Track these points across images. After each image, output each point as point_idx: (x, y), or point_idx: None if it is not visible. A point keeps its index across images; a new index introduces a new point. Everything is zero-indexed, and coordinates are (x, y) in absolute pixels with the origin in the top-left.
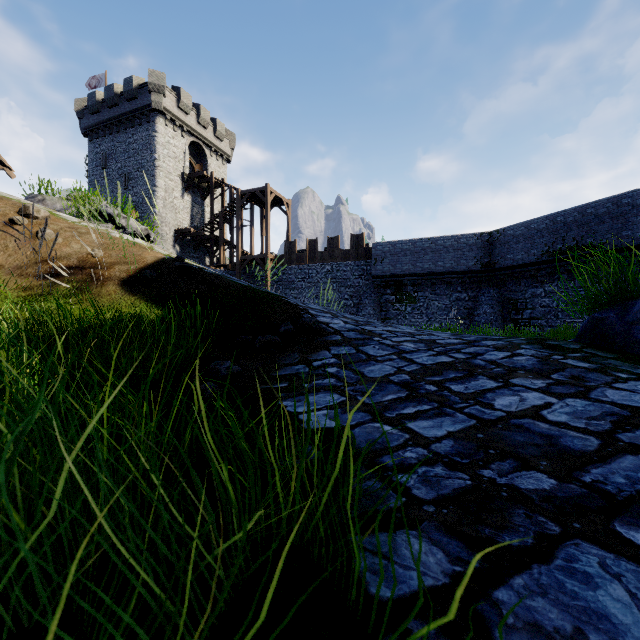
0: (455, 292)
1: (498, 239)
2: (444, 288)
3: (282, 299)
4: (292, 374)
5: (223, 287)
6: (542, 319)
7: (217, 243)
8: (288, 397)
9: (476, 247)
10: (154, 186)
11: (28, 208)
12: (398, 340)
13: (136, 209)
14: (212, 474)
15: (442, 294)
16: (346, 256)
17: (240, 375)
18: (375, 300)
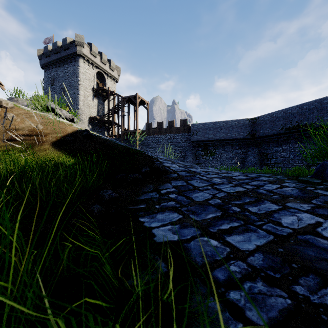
0: (235, 149)
1: (257, 122)
2: (229, 147)
3: (143, 153)
4: (148, 198)
5: (110, 146)
6: (281, 163)
7: (111, 124)
8: (145, 215)
9: (246, 126)
10: (78, 94)
11: (1, 102)
12: (210, 177)
13: (69, 106)
14: (82, 291)
15: (228, 150)
16: (178, 131)
17: (117, 199)
18: (193, 153)
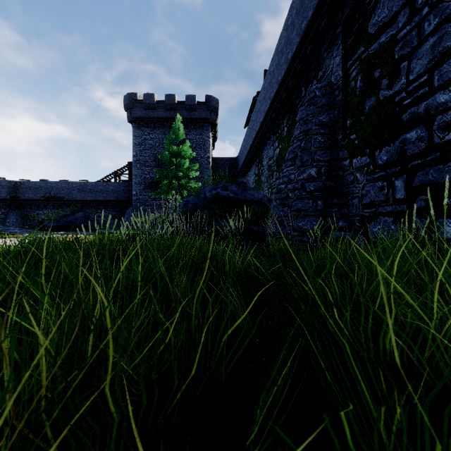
0: None
1: (20, 186)
2: None
3: None
4: None
5: None
6: None
7: None
8: None
9: (7, 187)
10: None
11: None
12: None
13: None
14: None
15: None
16: None
17: None
18: None
